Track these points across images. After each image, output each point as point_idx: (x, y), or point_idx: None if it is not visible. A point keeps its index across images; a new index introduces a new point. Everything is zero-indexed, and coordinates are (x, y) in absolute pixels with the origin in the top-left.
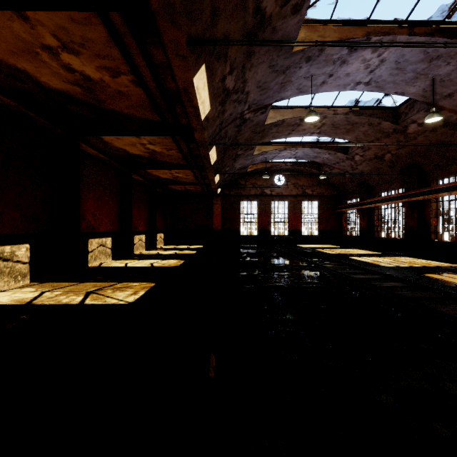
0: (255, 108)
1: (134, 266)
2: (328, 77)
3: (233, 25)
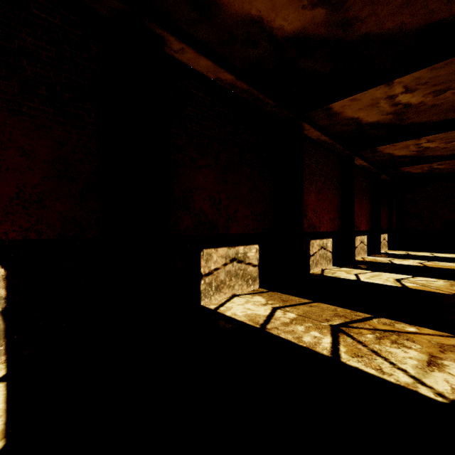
0: None
1: (372, 282)
2: None
3: None
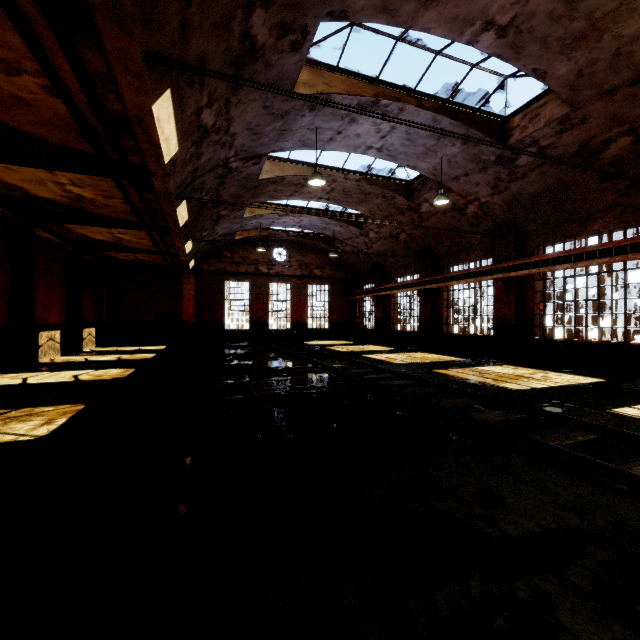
0: (245, 156)
1: (42, 382)
2: (336, 134)
3: (212, 46)
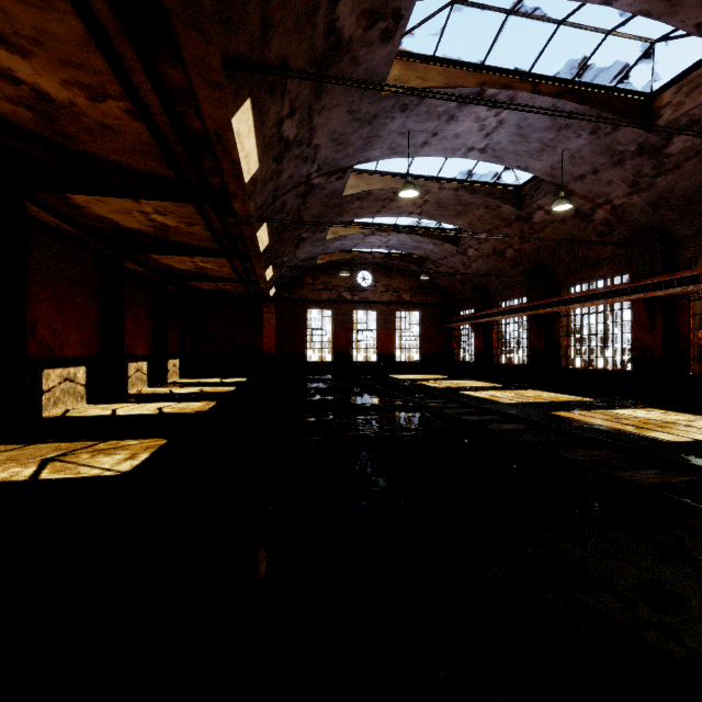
0: (328, 171)
1: (129, 414)
2: (431, 136)
3: (294, 46)
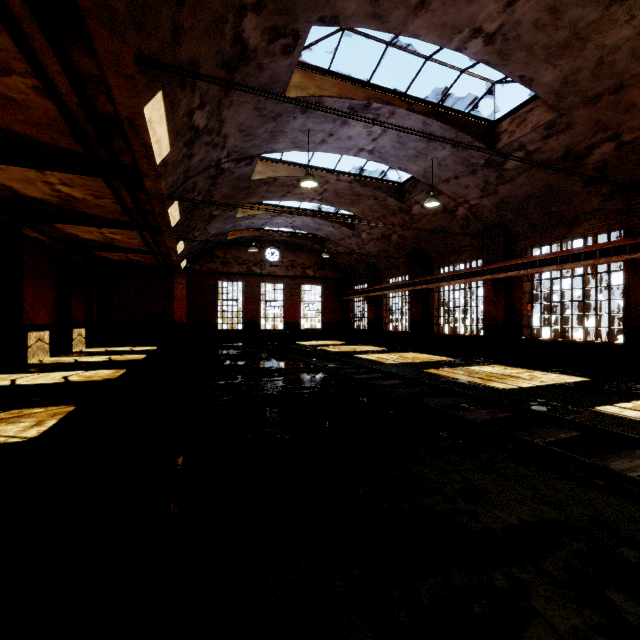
0: (237, 157)
1: (31, 383)
2: (328, 136)
3: (204, 49)
